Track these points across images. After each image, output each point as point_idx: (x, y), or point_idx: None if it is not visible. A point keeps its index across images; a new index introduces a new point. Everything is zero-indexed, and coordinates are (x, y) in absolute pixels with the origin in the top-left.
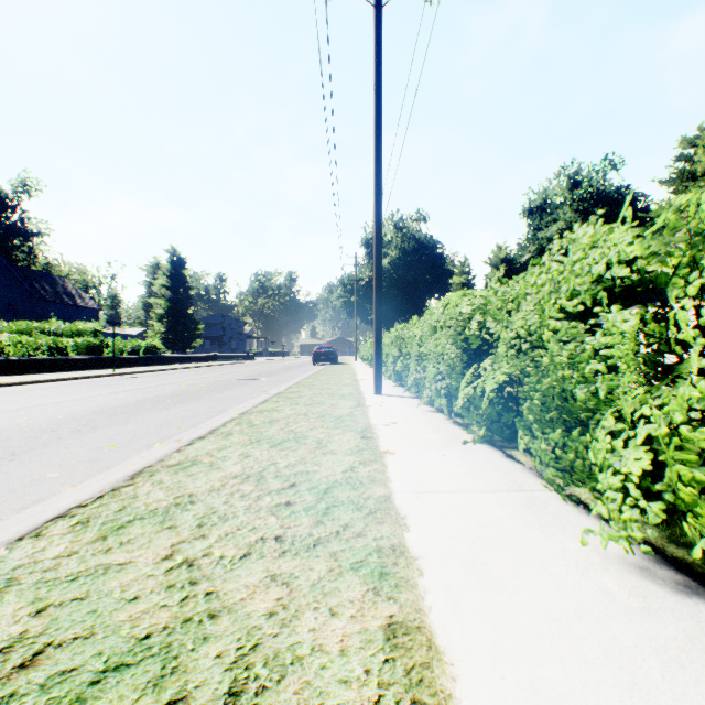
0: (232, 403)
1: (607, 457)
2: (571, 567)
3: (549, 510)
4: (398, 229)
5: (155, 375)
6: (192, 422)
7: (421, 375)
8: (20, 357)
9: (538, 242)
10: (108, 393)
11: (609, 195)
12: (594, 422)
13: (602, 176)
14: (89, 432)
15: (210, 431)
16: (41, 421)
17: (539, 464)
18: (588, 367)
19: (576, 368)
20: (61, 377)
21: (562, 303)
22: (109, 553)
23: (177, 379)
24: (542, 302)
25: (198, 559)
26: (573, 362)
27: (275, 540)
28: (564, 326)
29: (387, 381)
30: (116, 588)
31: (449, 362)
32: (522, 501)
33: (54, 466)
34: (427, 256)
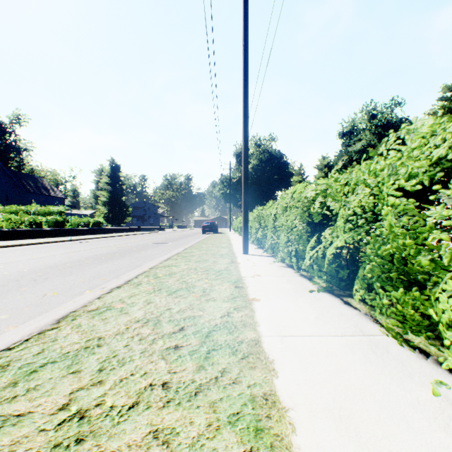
0: (146, 260)
1: (451, 315)
2: (431, 422)
3: (391, 355)
4: (257, 146)
5: (98, 240)
6: (116, 274)
7: (275, 241)
8: (10, 229)
9: (348, 154)
10: (63, 253)
11: (395, 123)
12: (431, 282)
13: (390, 111)
14: (42, 281)
15: (126, 281)
16: (11, 273)
17: (371, 310)
18: (432, 236)
19: (418, 237)
20: (35, 242)
21: (400, 184)
22: (13, 402)
23: (112, 243)
24: (379, 184)
25: (90, 409)
26: (414, 232)
27: (162, 387)
28: (402, 203)
29: (251, 245)
30: (3, 448)
31: (298, 232)
32: (367, 346)
33: (7, 309)
34: (276, 163)
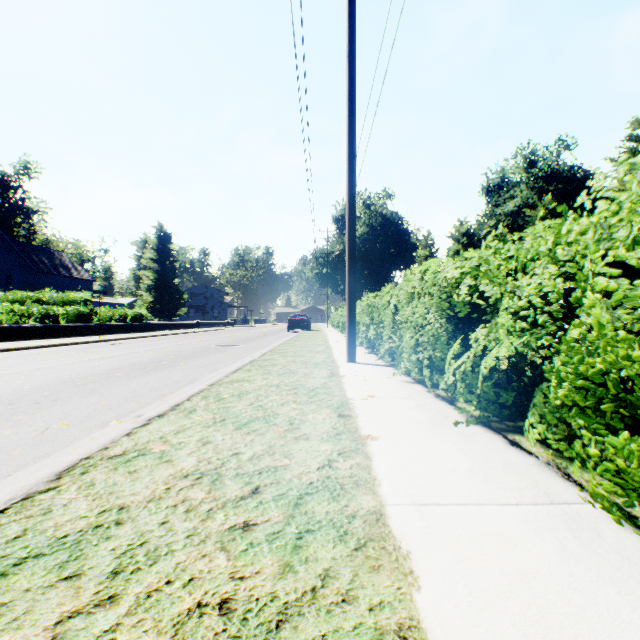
0: (205, 371)
1: None
2: None
3: (607, 542)
4: (366, 206)
5: (139, 341)
6: (159, 393)
7: (396, 343)
8: (11, 324)
9: (496, 218)
10: (86, 360)
11: (563, 174)
12: None
13: (556, 156)
14: (47, 405)
15: (173, 406)
16: (3, 392)
17: (556, 456)
18: None
19: None
20: (48, 343)
21: (619, 255)
22: None
23: (158, 345)
24: (577, 257)
25: None
26: None
27: (219, 610)
28: (623, 286)
29: (358, 348)
30: None
31: (432, 332)
32: (562, 524)
33: None
34: (393, 231)
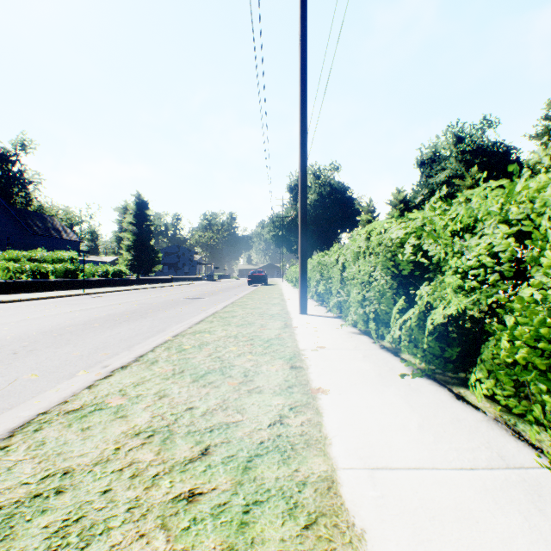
0: (172, 322)
1: None
2: None
3: None
4: (316, 177)
5: (118, 294)
6: (128, 343)
7: (343, 297)
8: (6, 280)
9: (429, 187)
10: (68, 312)
11: (487, 149)
12: None
13: (481, 133)
14: (23, 355)
15: (137, 357)
16: None
17: (503, 412)
18: None
19: None
20: (37, 296)
21: None
22: None
23: (134, 298)
24: (532, 214)
25: None
26: None
27: None
28: None
29: (309, 301)
30: None
31: (378, 288)
32: (523, 494)
33: None
34: (340, 198)
